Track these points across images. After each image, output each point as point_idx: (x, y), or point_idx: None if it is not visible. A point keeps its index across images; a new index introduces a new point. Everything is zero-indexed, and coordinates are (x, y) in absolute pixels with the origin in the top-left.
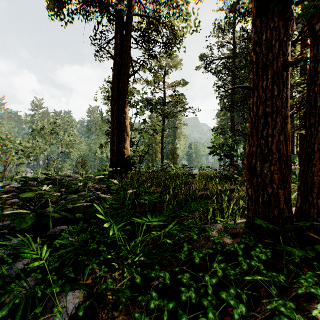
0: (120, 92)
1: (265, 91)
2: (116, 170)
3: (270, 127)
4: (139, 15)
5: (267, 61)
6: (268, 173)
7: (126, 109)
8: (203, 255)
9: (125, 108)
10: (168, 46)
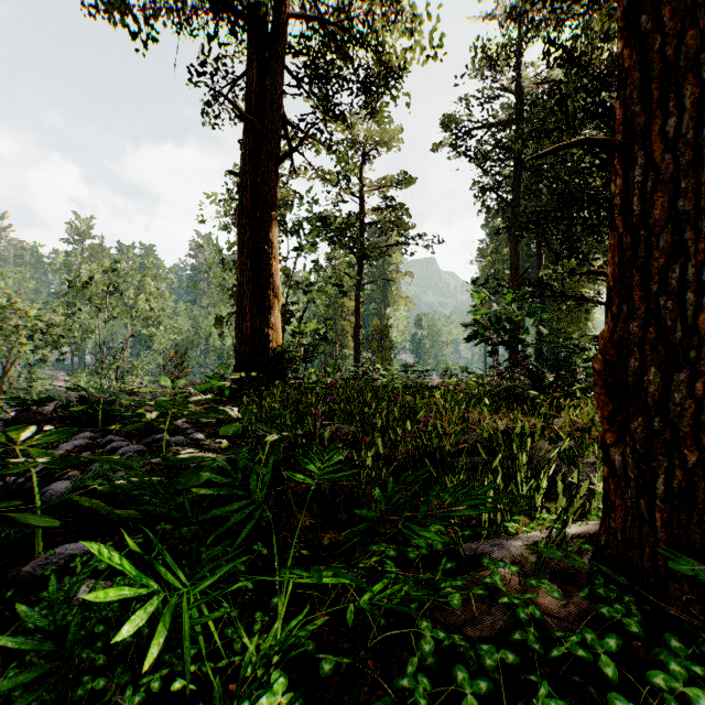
0: (259, 197)
1: (674, 147)
2: (248, 377)
3: (691, 258)
4: (303, 17)
5: (679, 56)
6: (685, 404)
7: (272, 235)
8: (490, 687)
9: (271, 234)
10: (370, 90)
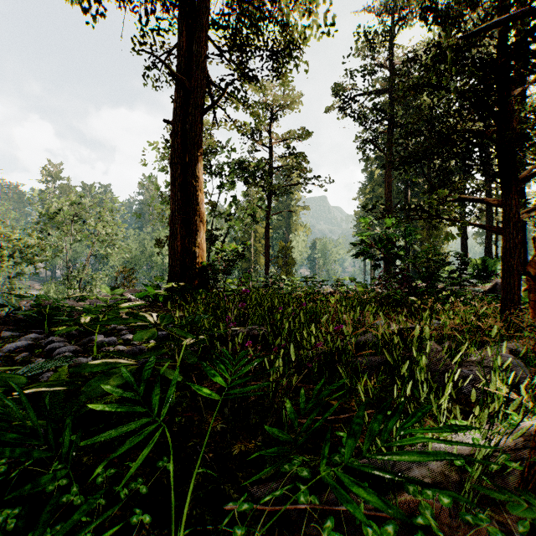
0: (188, 140)
1: None
2: (178, 286)
3: None
4: None
5: None
6: None
7: (199, 172)
8: None
9: (198, 171)
10: (277, 58)
